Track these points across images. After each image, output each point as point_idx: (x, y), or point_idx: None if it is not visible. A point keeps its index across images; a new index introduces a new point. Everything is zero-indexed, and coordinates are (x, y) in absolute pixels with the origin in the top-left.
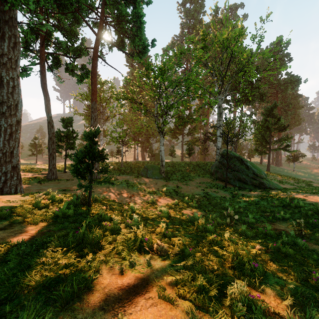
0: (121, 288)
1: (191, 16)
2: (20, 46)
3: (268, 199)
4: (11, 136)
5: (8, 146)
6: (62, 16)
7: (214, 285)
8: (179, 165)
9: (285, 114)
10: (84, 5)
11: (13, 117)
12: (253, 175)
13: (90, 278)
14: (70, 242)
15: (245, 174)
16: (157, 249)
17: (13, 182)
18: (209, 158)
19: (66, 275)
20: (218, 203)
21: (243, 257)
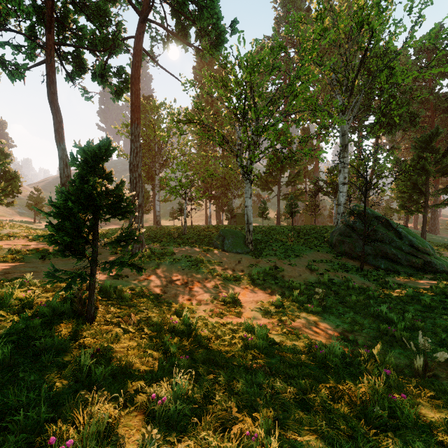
0: None
1: (291, 4)
2: None
3: None
4: None
5: None
6: None
7: None
8: (276, 230)
9: None
10: None
11: None
12: (412, 248)
13: None
14: None
15: (396, 247)
16: None
17: None
18: (319, 221)
19: None
20: (358, 302)
21: None
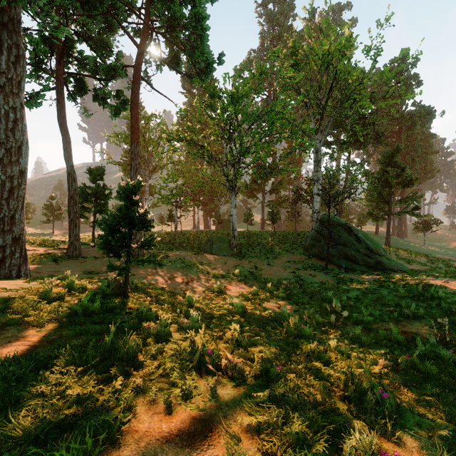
0: (168, 440)
1: (275, 21)
2: (25, 60)
3: (390, 286)
4: (11, 193)
5: (7, 208)
6: (88, 19)
7: (320, 433)
8: (259, 236)
9: (412, 163)
10: (120, 4)
11: (14, 166)
12: (367, 250)
13: (117, 422)
14: (90, 358)
15: (355, 249)
16: (227, 367)
17: (14, 260)
18: (301, 226)
19: (77, 417)
20: (315, 291)
21: (363, 381)
